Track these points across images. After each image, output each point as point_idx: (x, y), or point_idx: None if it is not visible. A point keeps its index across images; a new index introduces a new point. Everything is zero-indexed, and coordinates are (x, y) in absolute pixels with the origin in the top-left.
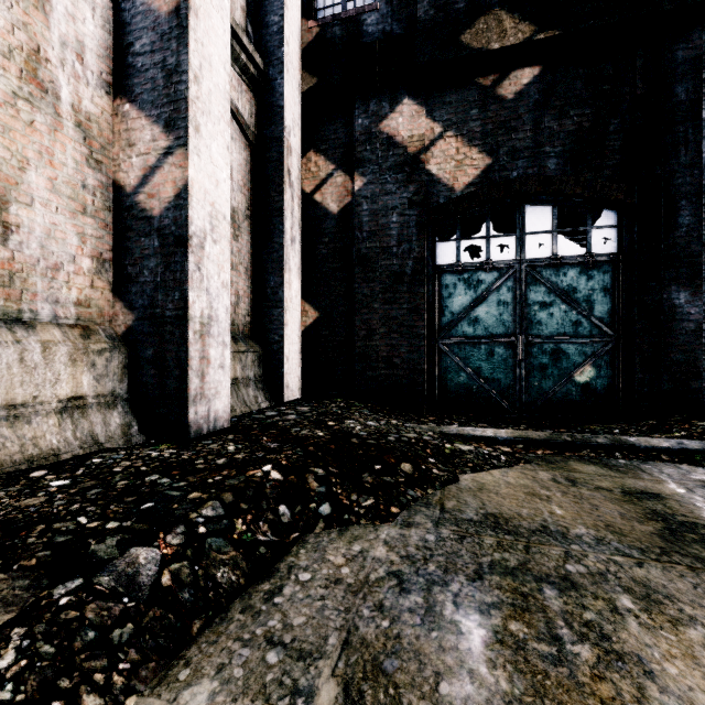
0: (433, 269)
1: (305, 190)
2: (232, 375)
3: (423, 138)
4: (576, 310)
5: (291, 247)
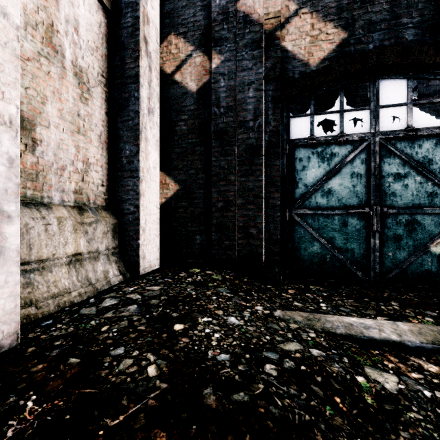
0: (287, 143)
1: (166, 70)
2: (73, 249)
3: (279, 14)
4: (432, 181)
5: (148, 117)
